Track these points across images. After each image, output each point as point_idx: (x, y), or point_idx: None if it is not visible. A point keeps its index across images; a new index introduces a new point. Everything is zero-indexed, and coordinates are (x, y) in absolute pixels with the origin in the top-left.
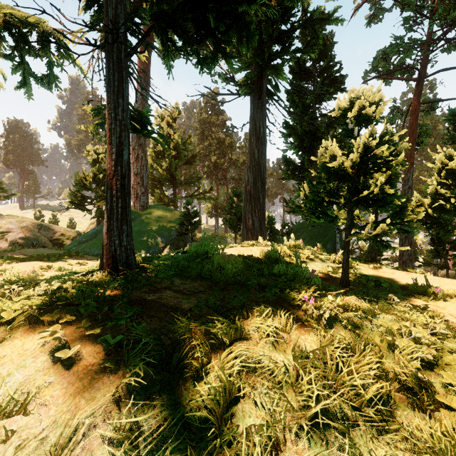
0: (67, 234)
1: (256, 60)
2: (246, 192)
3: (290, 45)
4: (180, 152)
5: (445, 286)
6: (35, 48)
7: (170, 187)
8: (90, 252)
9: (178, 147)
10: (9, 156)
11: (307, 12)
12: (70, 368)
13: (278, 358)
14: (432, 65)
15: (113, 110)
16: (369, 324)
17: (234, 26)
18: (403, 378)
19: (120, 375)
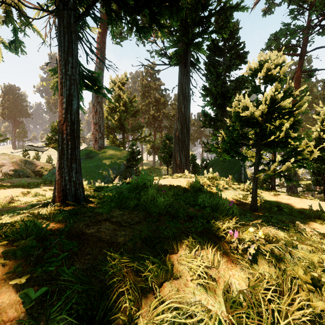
0: (45, 167)
1: (183, 38)
2: (176, 137)
3: (208, 28)
4: (128, 108)
5: None
6: (1, 16)
7: (120, 133)
8: None
9: (126, 104)
10: (5, 111)
11: (221, 2)
12: None
13: (209, 301)
14: (310, 45)
15: (64, 66)
16: (289, 256)
17: (166, 0)
18: None
19: None
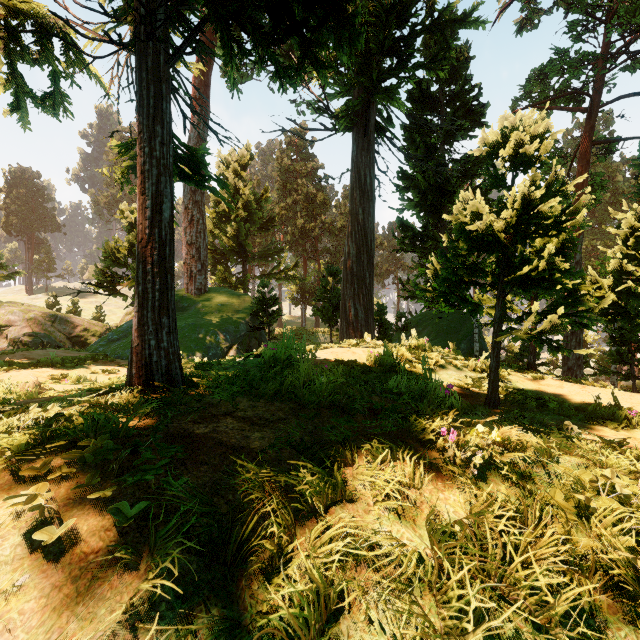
0: (92, 329)
1: (361, 80)
2: (347, 269)
3: (409, 59)
4: (252, 213)
5: (639, 405)
6: (31, 50)
7: (238, 263)
8: (124, 355)
9: (249, 206)
10: (12, 219)
11: (434, 11)
12: (58, 559)
13: (405, 533)
14: (608, 90)
15: (147, 142)
16: (543, 473)
17: (330, 19)
18: (616, 574)
19: (140, 572)
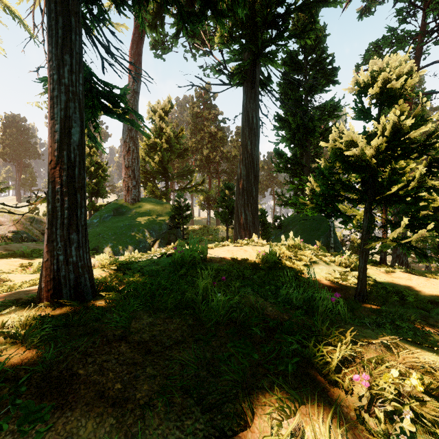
0: None
1: (250, 46)
2: (239, 185)
3: (285, 31)
4: (172, 146)
5: None
6: None
7: (163, 180)
8: None
9: (170, 141)
10: (6, 150)
11: None
12: None
13: None
14: (424, 58)
15: (56, 69)
16: None
17: None
18: None
19: None
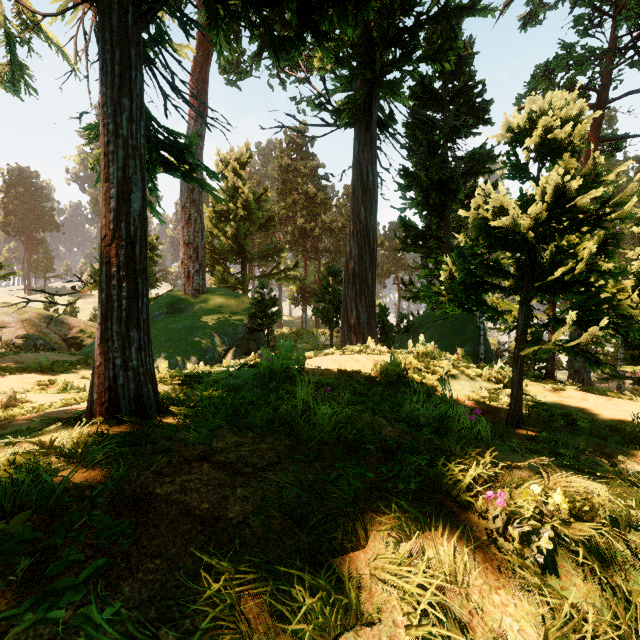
0: (88, 331)
1: (363, 72)
2: (348, 270)
3: (414, 50)
4: (252, 213)
5: None
6: None
7: (238, 263)
8: None
9: (249, 206)
10: (10, 218)
11: None
12: None
13: None
14: (615, 87)
15: (112, 117)
16: (625, 550)
17: None
18: None
19: None
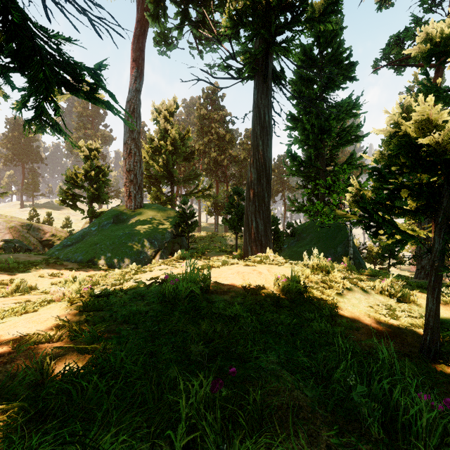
0: (58, 235)
1: (262, 32)
2: (249, 190)
3: (302, 13)
4: (178, 148)
5: None
6: None
7: (168, 185)
8: (73, 258)
9: (175, 143)
10: (8, 154)
11: None
12: None
13: None
14: None
15: None
16: None
17: None
18: None
19: None
